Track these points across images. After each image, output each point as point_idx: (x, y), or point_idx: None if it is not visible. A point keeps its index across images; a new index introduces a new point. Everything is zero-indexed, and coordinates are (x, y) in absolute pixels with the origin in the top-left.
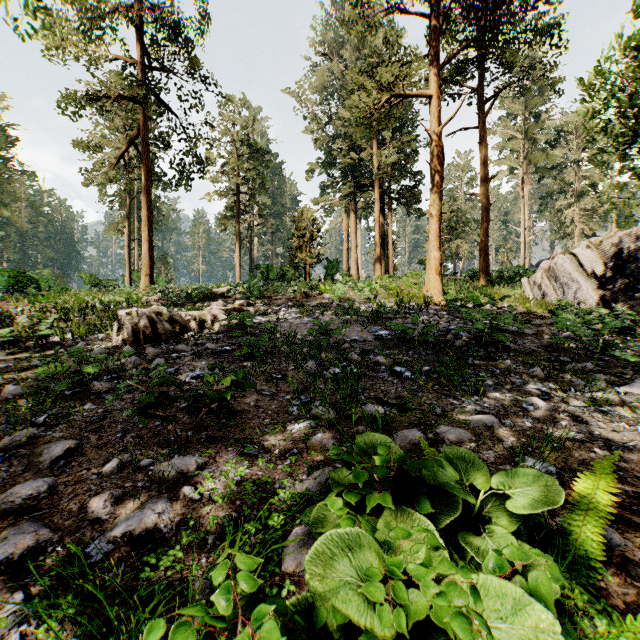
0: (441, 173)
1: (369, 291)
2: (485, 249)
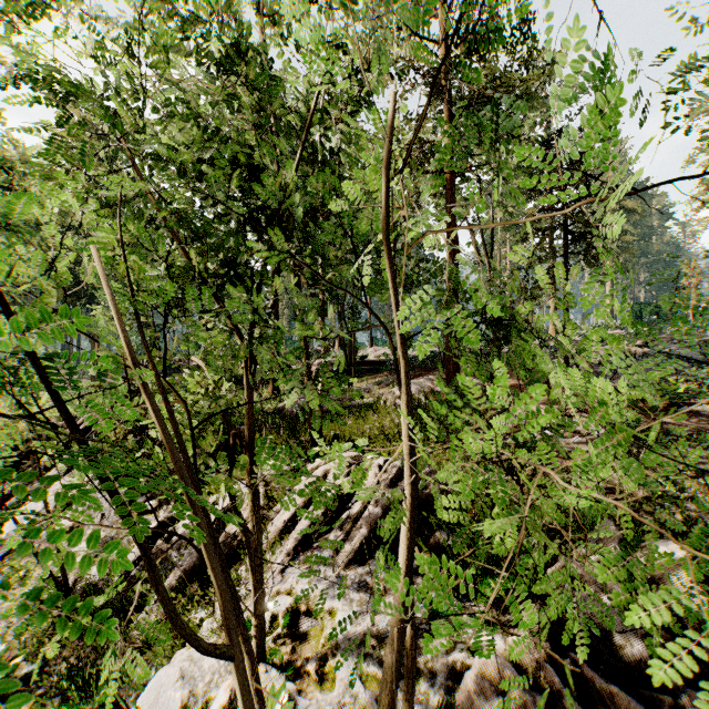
0: None
1: None
2: None
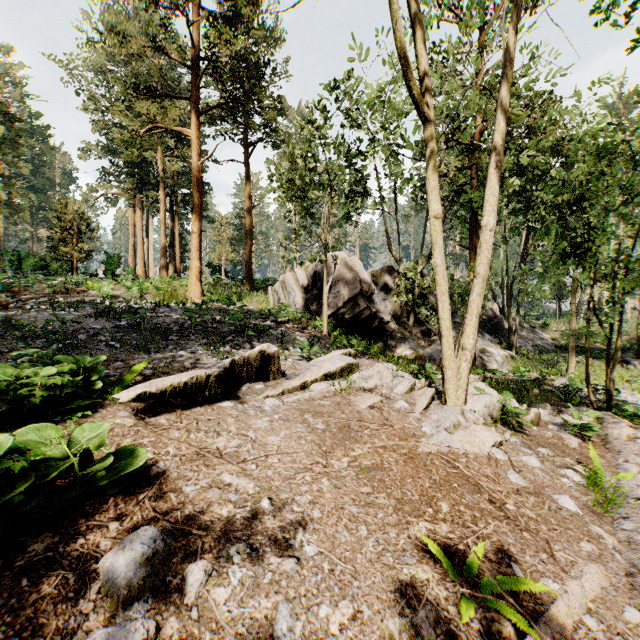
0: (201, 199)
1: (140, 290)
2: (249, 261)
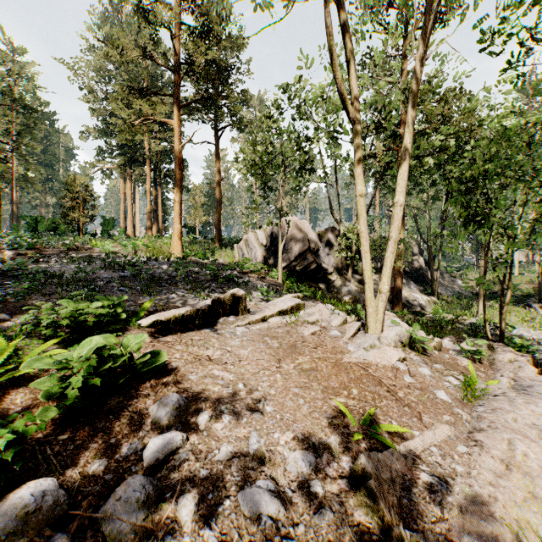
0: (181, 175)
1: (134, 247)
2: (219, 223)
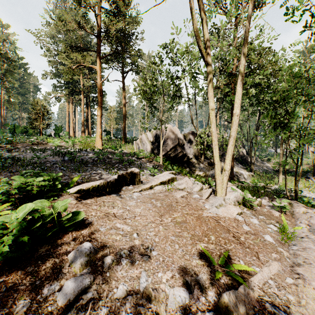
0: (101, 99)
1: (73, 143)
2: (124, 129)
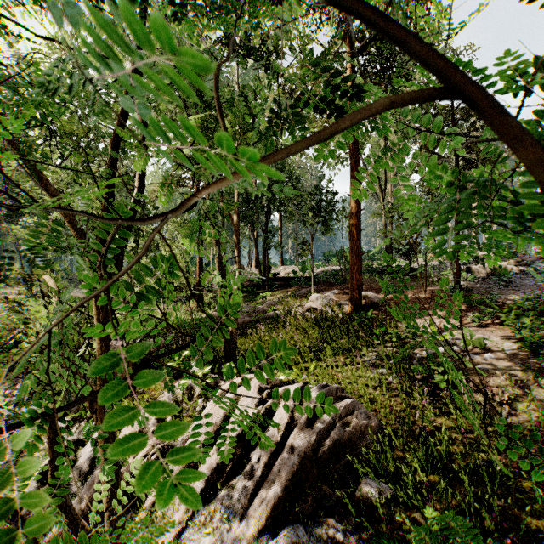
0: None
1: None
2: None
